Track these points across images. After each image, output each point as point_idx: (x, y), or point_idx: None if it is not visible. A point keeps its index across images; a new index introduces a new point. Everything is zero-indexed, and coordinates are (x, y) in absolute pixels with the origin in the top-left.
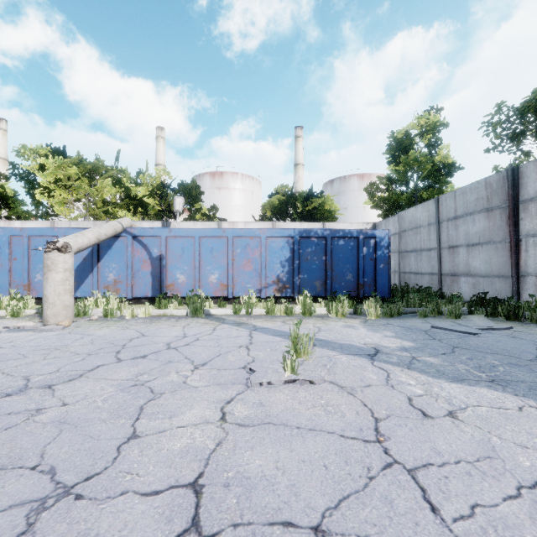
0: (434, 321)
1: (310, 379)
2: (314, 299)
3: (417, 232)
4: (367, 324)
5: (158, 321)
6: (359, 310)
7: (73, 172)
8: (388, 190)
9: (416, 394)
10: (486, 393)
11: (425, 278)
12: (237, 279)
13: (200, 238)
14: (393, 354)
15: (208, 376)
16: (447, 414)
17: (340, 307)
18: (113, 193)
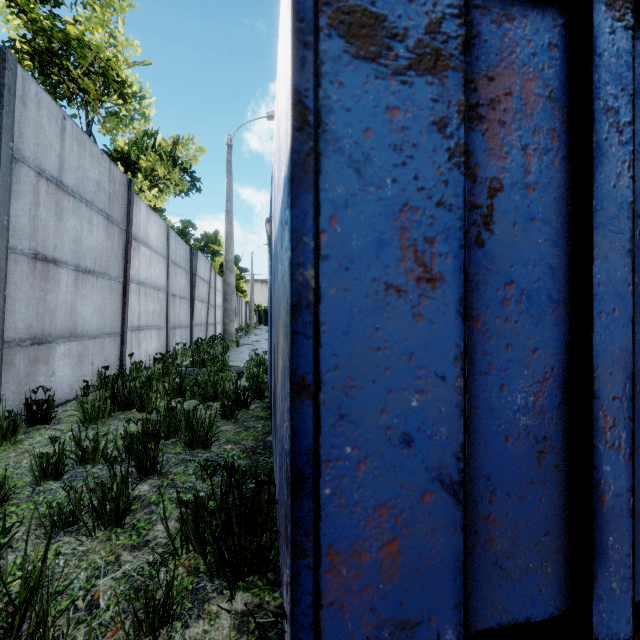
0: None
1: None
2: None
3: None
4: None
5: None
6: None
7: None
8: None
9: None
10: None
11: None
12: None
13: None
14: None
15: None
16: None
17: None
18: None
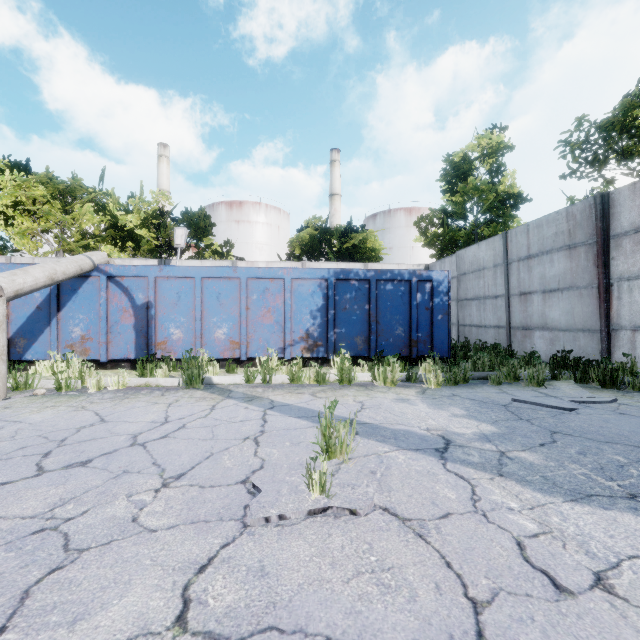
0: (512, 390)
1: (351, 507)
2: (354, 361)
3: (480, 276)
4: (427, 396)
5: (134, 396)
6: (414, 375)
7: (38, 193)
8: (442, 224)
9: (527, 533)
10: (636, 526)
11: (490, 332)
12: (252, 335)
13: (202, 280)
14: (472, 447)
15: (180, 502)
16: (595, 583)
17: (389, 372)
18: (96, 222)
